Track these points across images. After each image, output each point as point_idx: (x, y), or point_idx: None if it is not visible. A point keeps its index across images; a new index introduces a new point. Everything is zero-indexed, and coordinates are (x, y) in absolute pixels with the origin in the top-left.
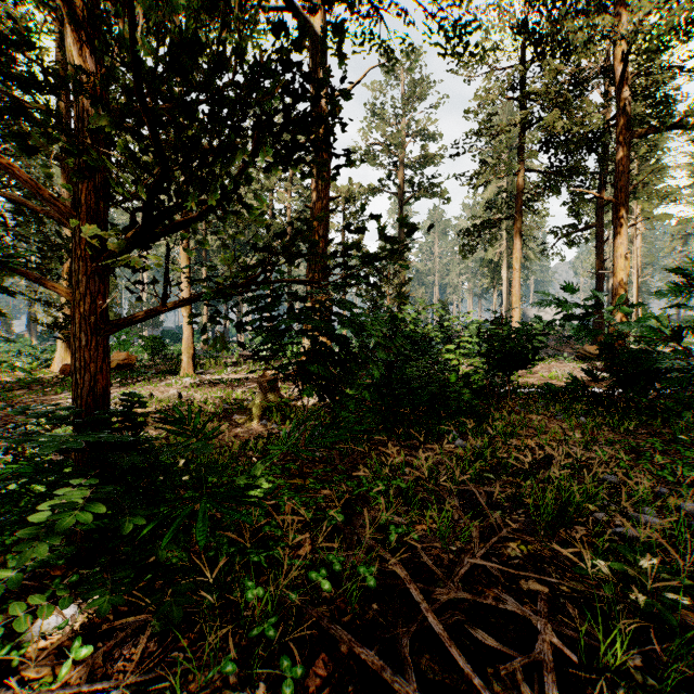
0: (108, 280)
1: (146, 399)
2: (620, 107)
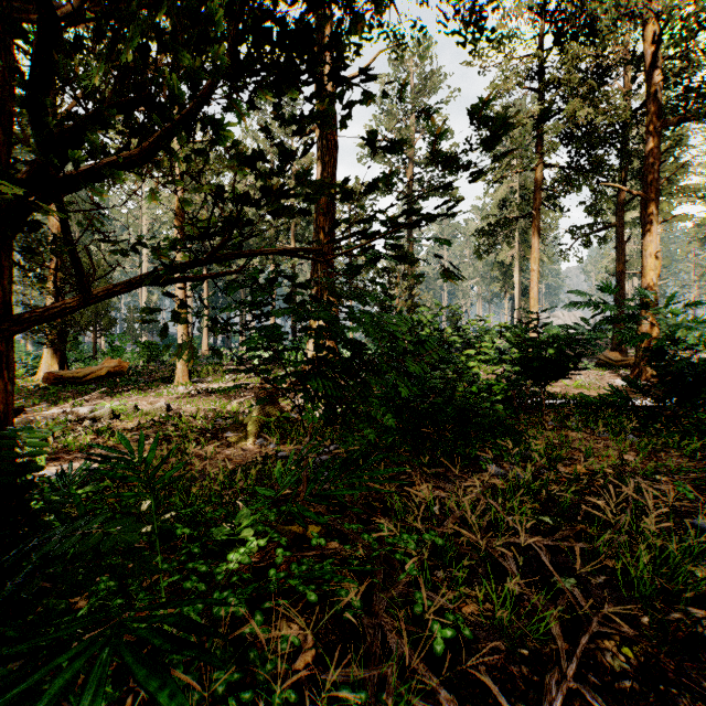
0: (12, 254)
1: (130, 412)
2: (650, 94)
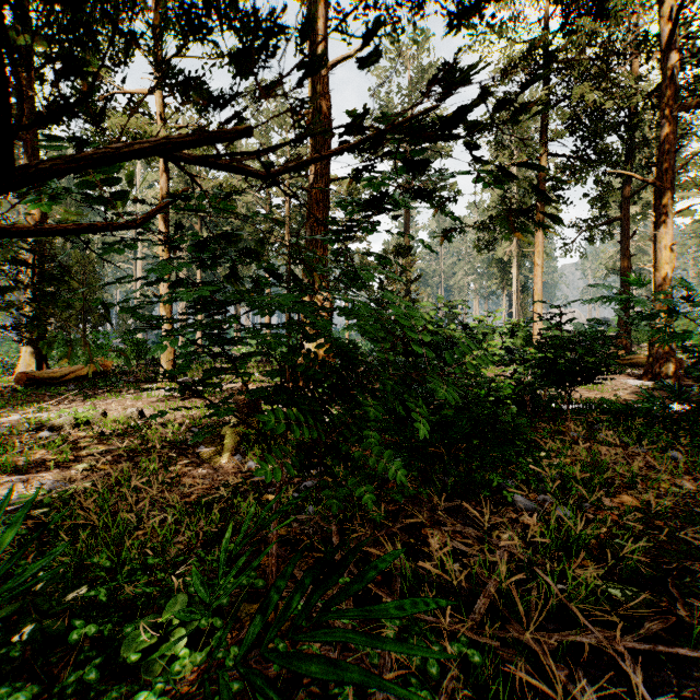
0: None
1: (98, 419)
2: (664, 76)
